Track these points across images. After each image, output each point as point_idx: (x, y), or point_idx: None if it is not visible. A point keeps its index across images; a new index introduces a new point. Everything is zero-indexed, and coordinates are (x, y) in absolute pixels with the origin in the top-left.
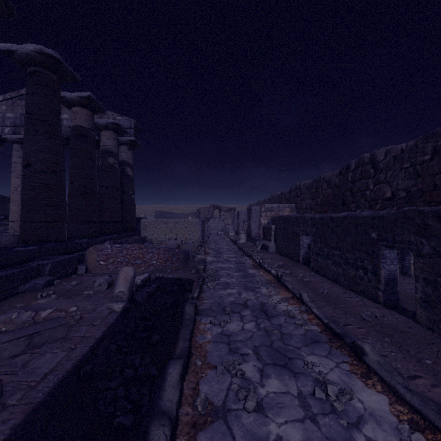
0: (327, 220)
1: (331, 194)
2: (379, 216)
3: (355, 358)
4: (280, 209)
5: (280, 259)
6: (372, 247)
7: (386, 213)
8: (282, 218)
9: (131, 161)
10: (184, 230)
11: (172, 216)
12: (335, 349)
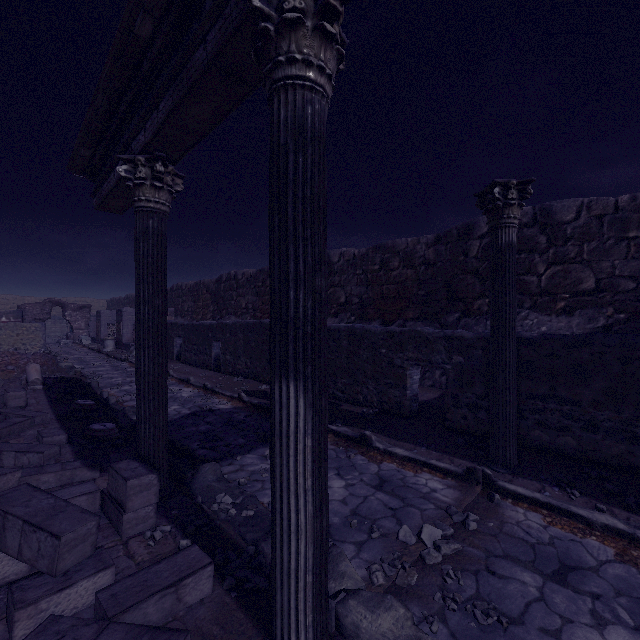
0: (191, 326)
1: (209, 300)
2: (212, 325)
3: (187, 384)
4: None
5: None
6: (210, 341)
7: (214, 324)
8: None
9: None
10: (15, 338)
11: None
12: (181, 384)
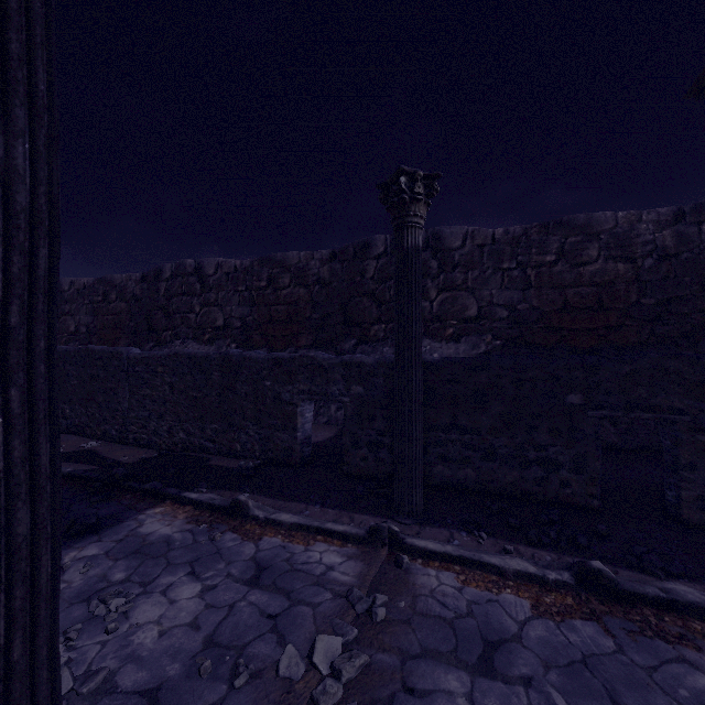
0: None
1: None
2: None
3: None
4: None
5: None
6: None
7: None
8: None
9: None
10: None
11: None
12: None
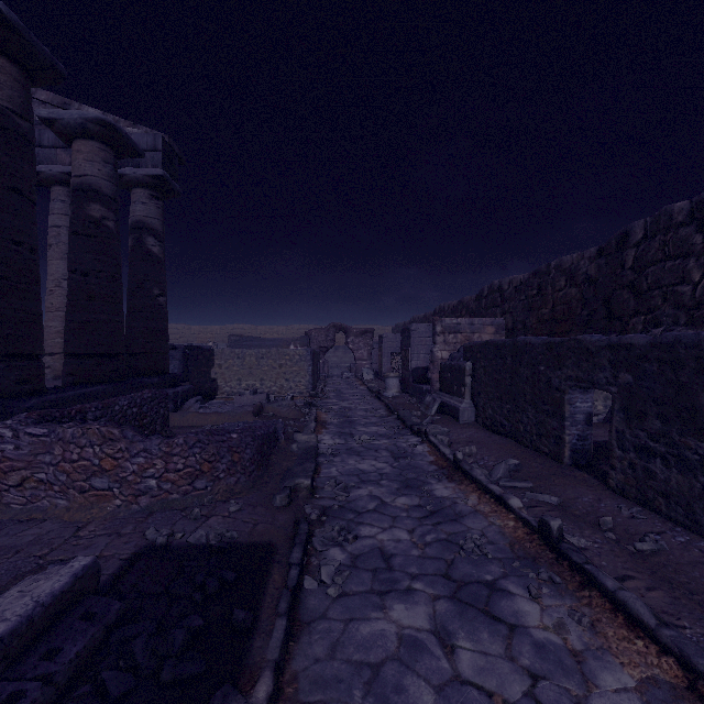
0: (702, 351)
1: (575, 298)
2: None
3: None
4: (474, 329)
5: (499, 445)
6: None
7: None
8: (494, 347)
9: (157, 223)
10: (277, 371)
11: (260, 343)
12: None
